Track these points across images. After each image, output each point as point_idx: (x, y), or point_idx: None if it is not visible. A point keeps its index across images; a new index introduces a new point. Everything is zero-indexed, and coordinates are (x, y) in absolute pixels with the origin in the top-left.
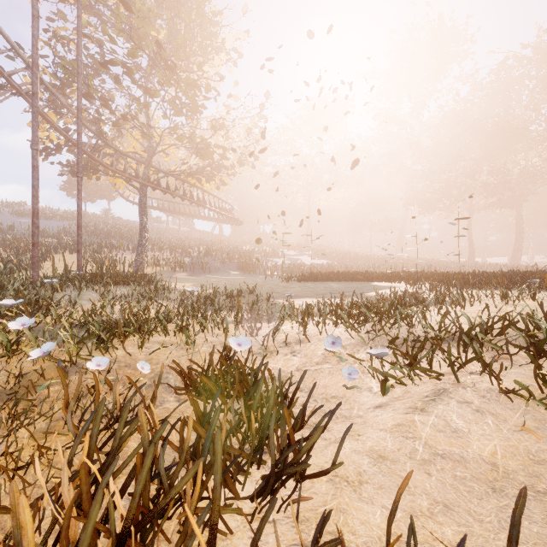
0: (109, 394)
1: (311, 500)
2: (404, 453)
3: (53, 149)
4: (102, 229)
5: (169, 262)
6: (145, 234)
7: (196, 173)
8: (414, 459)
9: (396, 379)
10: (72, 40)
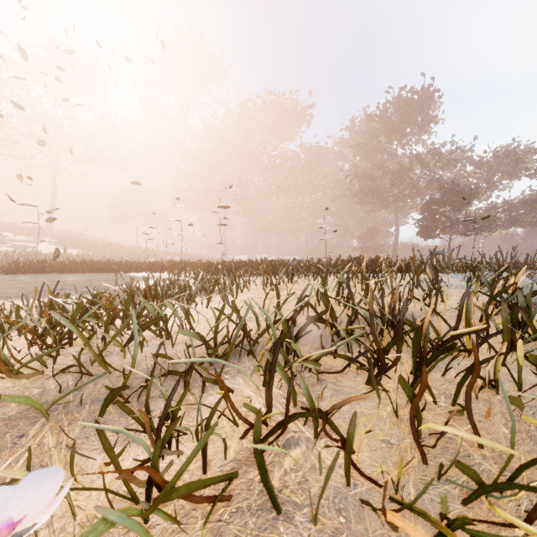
0: None
1: None
2: None
3: None
4: None
5: None
6: None
7: None
8: None
9: None
10: None
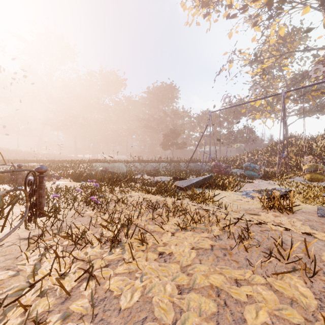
0: None
1: None
2: None
3: None
4: None
5: None
6: None
7: None
8: None
9: None
10: None
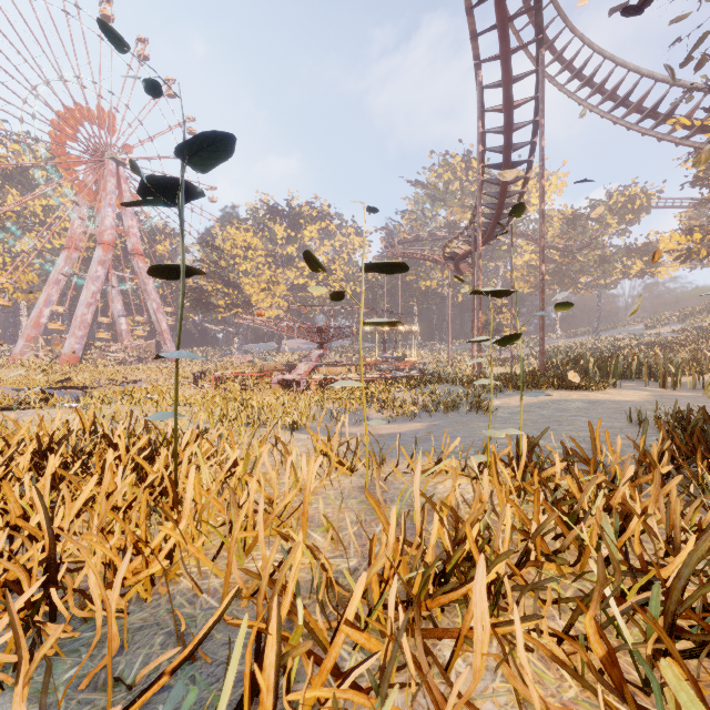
0: None
1: None
2: None
3: None
4: None
5: None
6: None
7: None
8: None
9: None
10: None
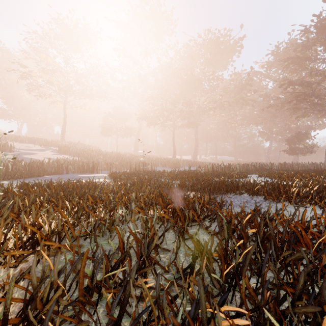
0: None
1: None
2: None
3: None
4: None
5: None
6: None
7: None
8: None
9: None
10: None
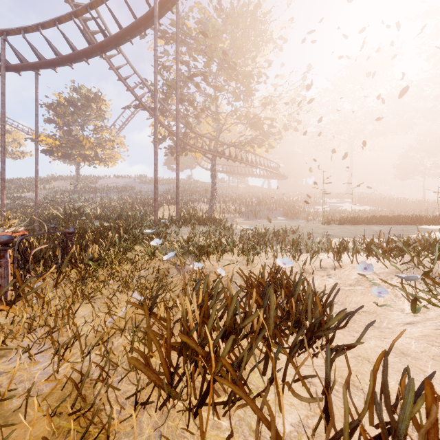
0: (202, 286)
1: (336, 363)
2: (427, 355)
3: (161, 139)
4: (187, 189)
5: (231, 210)
6: (215, 191)
7: (250, 142)
8: (436, 361)
9: (428, 301)
10: (171, 67)
